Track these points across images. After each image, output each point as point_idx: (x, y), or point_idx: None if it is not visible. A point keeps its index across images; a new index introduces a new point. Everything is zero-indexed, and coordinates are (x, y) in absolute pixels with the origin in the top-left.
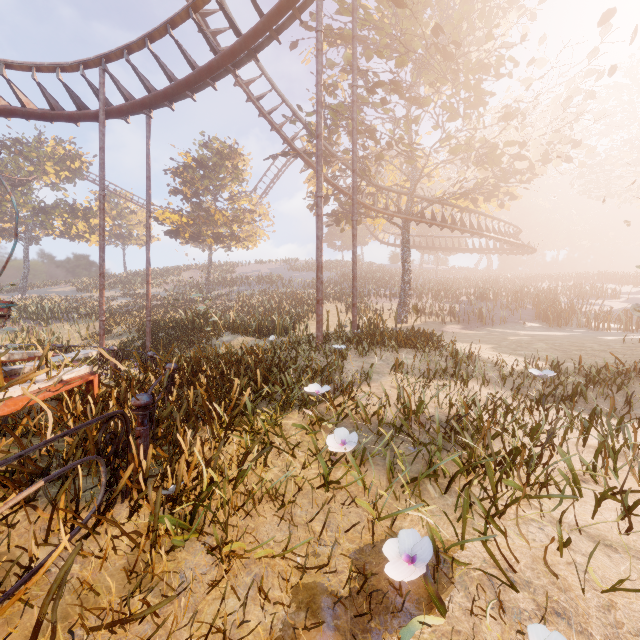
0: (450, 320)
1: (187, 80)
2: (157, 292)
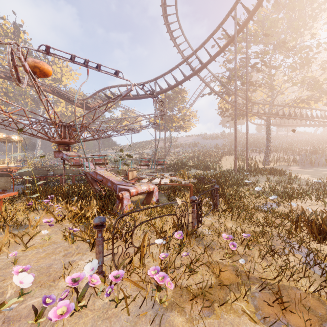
0: (293, 164)
1: (182, 81)
2: (147, 152)
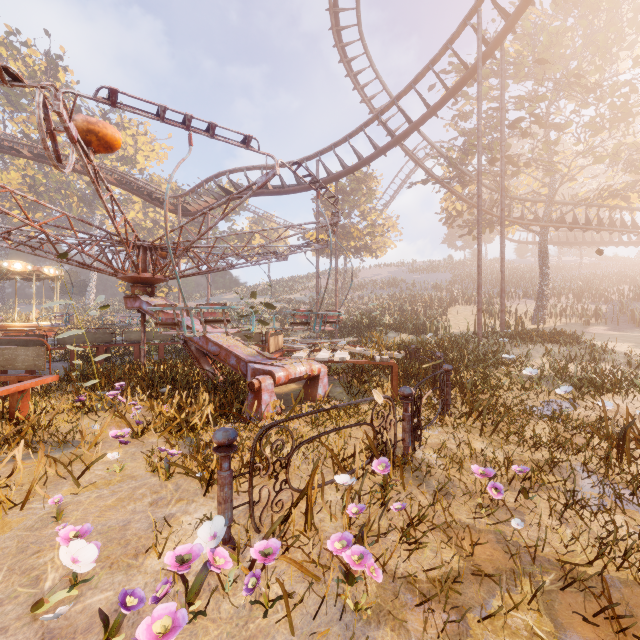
0: (595, 321)
1: (371, 157)
2: (299, 297)
